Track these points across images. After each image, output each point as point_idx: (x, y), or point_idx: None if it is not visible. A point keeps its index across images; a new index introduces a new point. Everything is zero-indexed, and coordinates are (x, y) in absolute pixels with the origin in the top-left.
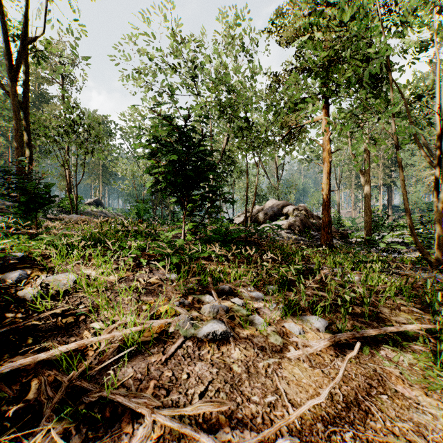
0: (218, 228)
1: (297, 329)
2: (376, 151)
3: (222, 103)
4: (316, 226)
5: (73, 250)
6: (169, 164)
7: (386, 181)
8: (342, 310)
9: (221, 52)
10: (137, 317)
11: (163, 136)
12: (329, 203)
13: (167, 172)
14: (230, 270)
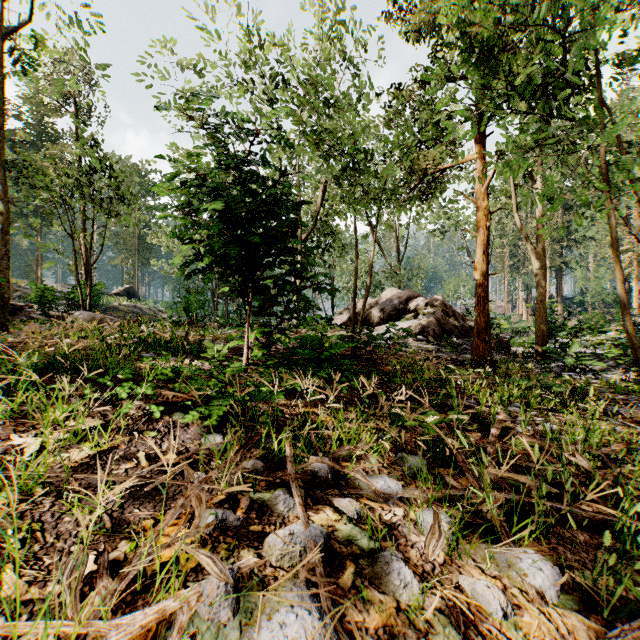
0: (308, 336)
1: (497, 604)
2: None
3: None
4: (460, 329)
5: (17, 386)
6: (214, 220)
7: (555, 261)
8: (612, 560)
9: (314, 62)
10: (77, 608)
11: (204, 170)
12: (486, 294)
13: (211, 235)
14: (329, 420)
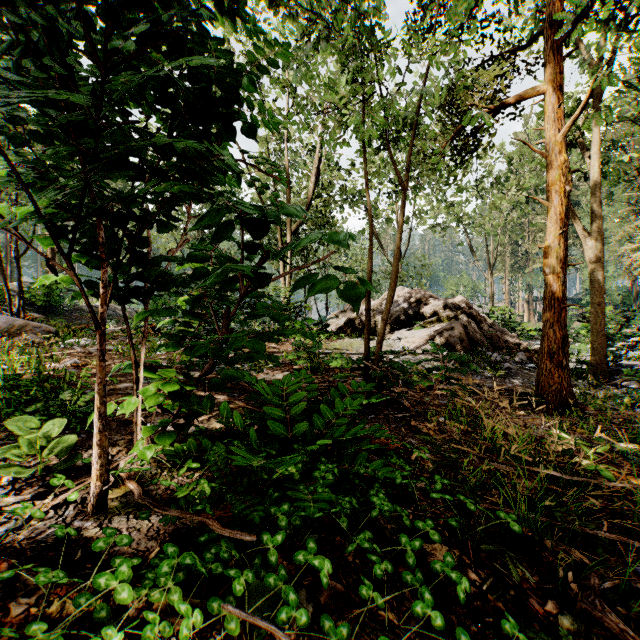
0: (285, 379)
1: None
2: (543, 214)
3: (307, 110)
4: (491, 339)
5: None
6: None
7: None
8: None
9: None
10: None
11: None
12: (562, 295)
13: None
14: None
